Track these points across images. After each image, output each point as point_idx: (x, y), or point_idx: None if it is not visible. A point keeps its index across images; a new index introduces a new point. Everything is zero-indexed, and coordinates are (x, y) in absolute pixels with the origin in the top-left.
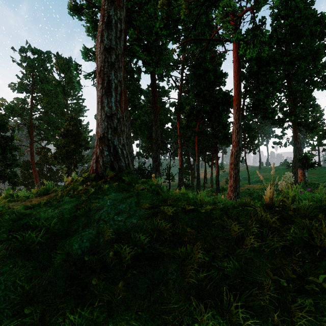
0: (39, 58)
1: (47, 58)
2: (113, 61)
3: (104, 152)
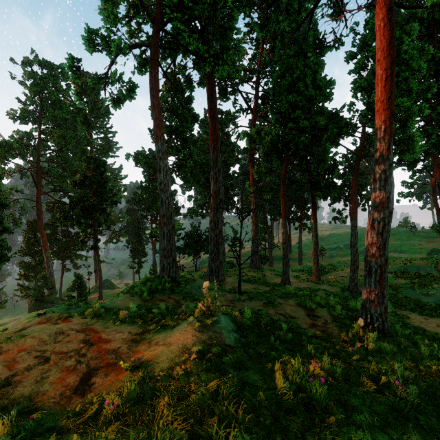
0: (50, 73)
1: (61, 74)
2: None
3: None
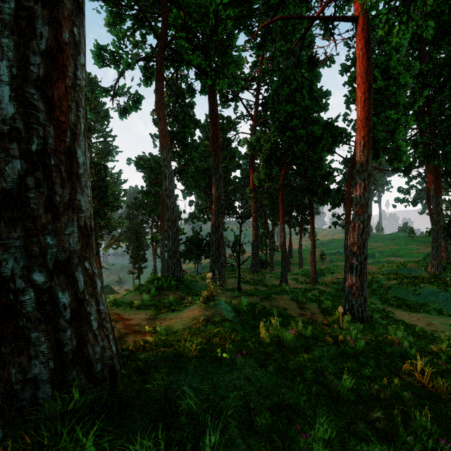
0: None
1: None
2: None
3: None
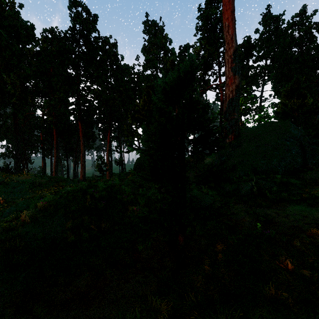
0: None
1: None
2: None
3: None
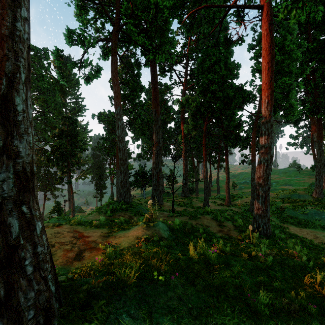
0: (35, 55)
1: (44, 55)
2: None
3: None
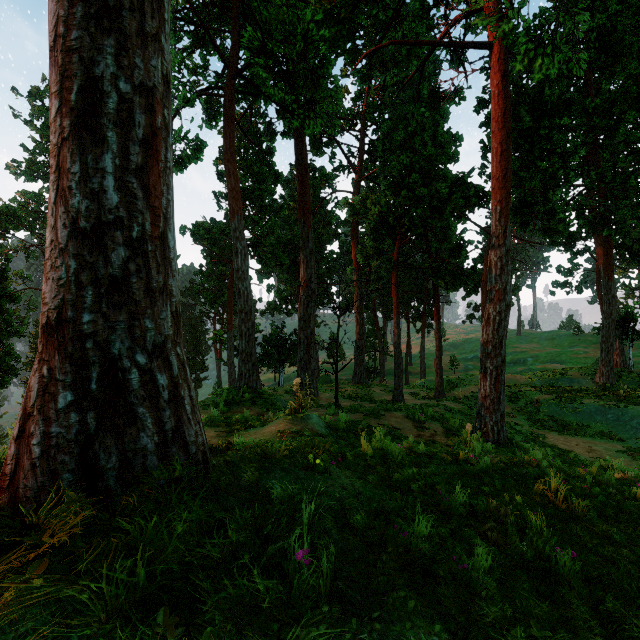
0: None
1: None
2: (113, 2)
3: (57, 393)
